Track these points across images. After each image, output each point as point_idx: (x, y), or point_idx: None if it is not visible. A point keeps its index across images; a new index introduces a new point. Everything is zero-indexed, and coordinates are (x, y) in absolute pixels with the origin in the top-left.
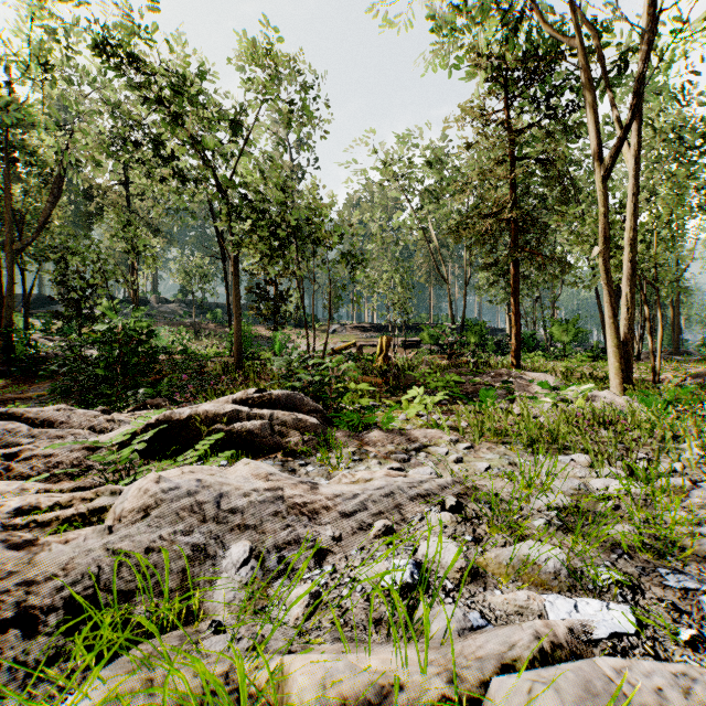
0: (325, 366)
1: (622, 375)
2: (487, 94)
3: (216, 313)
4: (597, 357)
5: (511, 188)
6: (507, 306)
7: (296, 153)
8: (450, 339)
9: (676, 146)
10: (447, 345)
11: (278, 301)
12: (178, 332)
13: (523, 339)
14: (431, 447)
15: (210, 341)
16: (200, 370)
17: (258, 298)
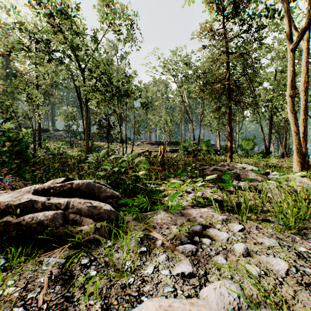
0: (123, 160)
1: (301, 165)
2: (215, 20)
3: (82, 136)
4: (262, 156)
5: (228, 68)
6: (218, 133)
7: (120, 62)
8: (192, 148)
9: (299, 57)
10: (192, 151)
11: (109, 128)
12: (57, 144)
13: (227, 148)
14: (210, 229)
15: (77, 149)
16: (65, 163)
17: (99, 127)
